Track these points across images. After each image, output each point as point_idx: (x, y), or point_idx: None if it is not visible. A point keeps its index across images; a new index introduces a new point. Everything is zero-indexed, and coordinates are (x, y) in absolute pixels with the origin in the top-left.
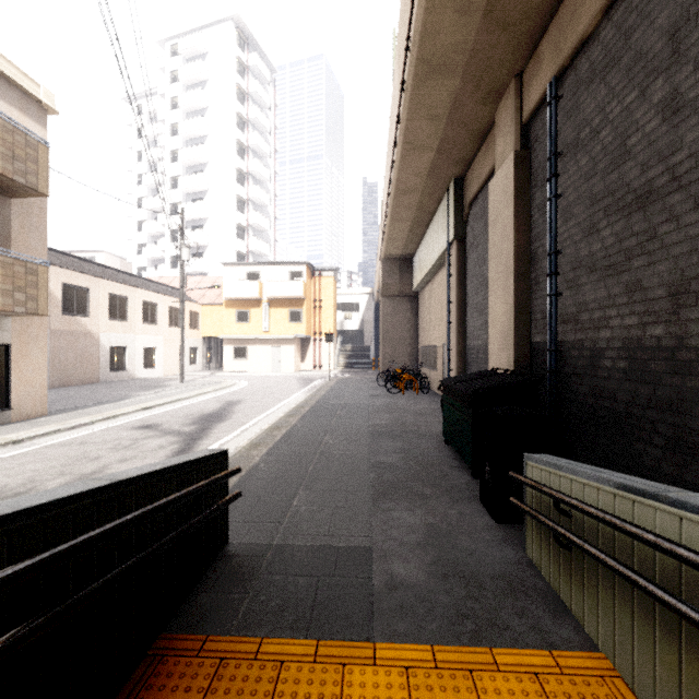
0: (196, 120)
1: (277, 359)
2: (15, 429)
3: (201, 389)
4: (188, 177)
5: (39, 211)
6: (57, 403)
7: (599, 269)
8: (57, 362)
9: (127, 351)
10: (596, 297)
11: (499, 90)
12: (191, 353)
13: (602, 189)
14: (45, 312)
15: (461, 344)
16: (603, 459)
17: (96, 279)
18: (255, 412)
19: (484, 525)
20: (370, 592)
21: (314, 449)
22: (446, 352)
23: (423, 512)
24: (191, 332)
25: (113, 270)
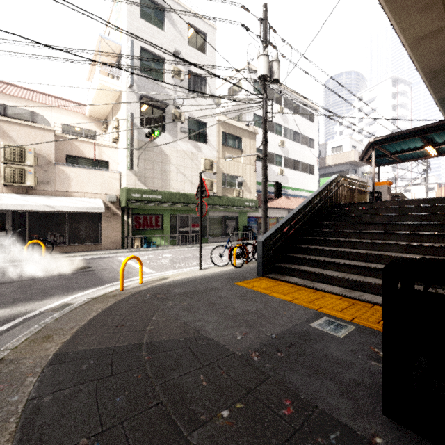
0: (371, 127)
1: None
2: None
3: None
4: None
5: None
6: None
7: None
8: None
9: None
10: None
11: None
12: None
13: None
14: None
15: None
16: None
17: None
18: None
19: None
20: None
21: None
22: None
23: None
24: None
25: None
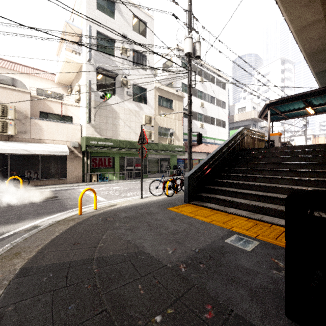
0: (266, 94)
1: None
2: None
3: None
4: None
5: None
6: None
7: None
8: None
9: None
10: None
11: None
12: None
13: None
14: None
15: None
16: None
17: None
18: None
19: None
20: None
21: None
22: None
23: None
24: None
25: None
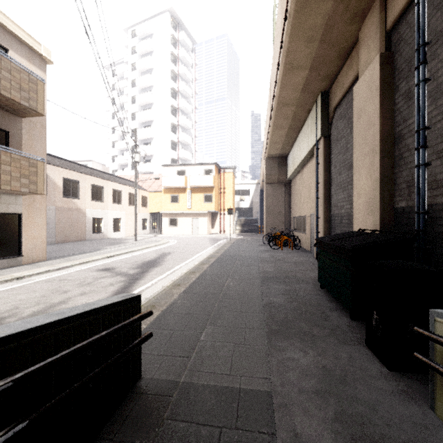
0: (146, 76)
1: (196, 226)
2: (22, 269)
3: (146, 245)
4: (141, 112)
5: (41, 127)
6: (55, 252)
7: None
8: (59, 227)
9: (103, 220)
10: None
11: (365, 9)
12: (143, 222)
13: None
14: (42, 192)
15: (327, 213)
16: None
17: (84, 175)
18: (179, 260)
19: (377, 372)
20: None
21: (218, 289)
22: (314, 219)
23: (314, 353)
24: (143, 209)
25: (95, 170)
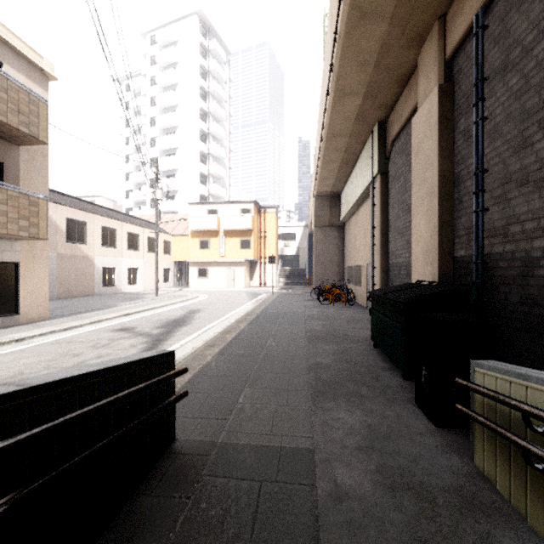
0: (169, 93)
1: (231, 278)
2: (21, 330)
3: (171, 300)
4: (163, 137)
5: (42, 157)
6: (58, 310)
7: (532, 181)
8: (62, 278)
9: (115, 271)
10: (529, 208)
11: (423, 33)
12: (165, 273)
13: (536, 103)
14: (44, 237)
15: (384, 262)
16: (538, 365)
17: (92, 215)
18: (211, 318)
19: (423, 429)
20: (315, 503)
21: (258, 350)
22: (370, 270)
23: (361, 413)
24: (165, 257)
25: (105, 209)
